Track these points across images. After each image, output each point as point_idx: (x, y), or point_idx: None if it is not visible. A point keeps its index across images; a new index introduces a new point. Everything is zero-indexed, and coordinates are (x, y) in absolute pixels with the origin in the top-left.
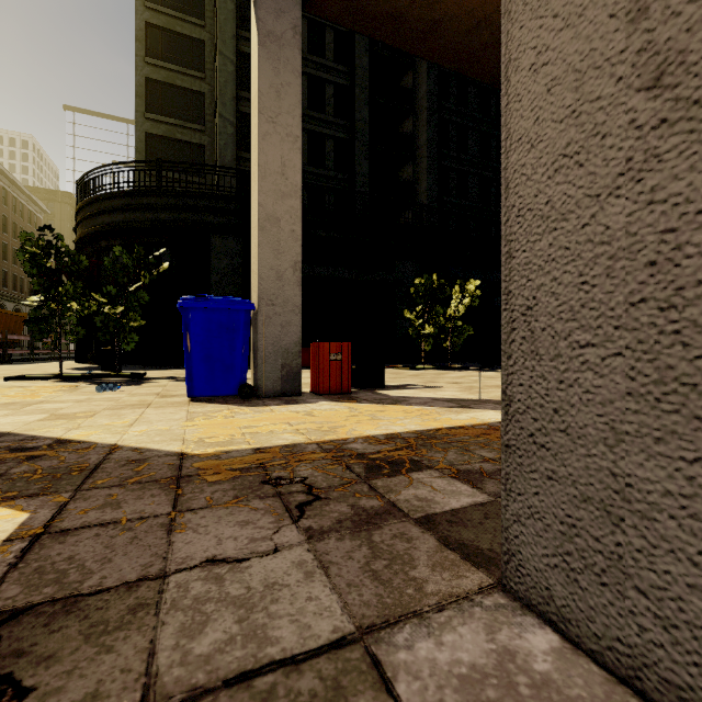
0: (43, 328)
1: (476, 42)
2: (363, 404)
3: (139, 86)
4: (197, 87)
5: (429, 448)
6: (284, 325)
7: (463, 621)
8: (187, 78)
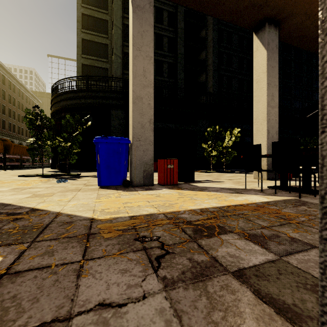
0: (35, 153)
1: (241, 6)
2: (185, 190)
3: (79, 42)
4: (104, 41)
5: (227, 218)
6: (145, 150)
7: None
8: (100, 38)
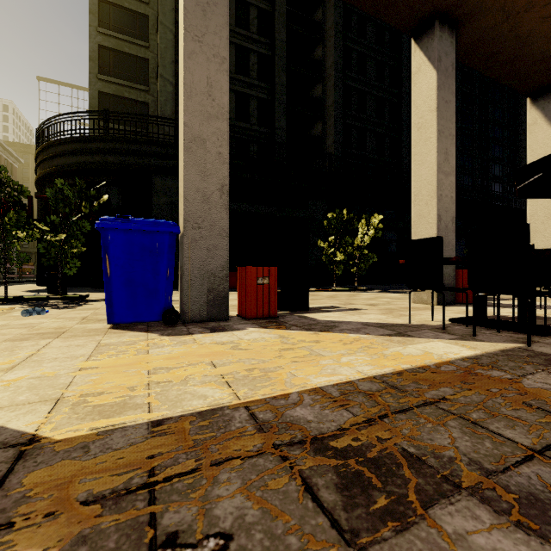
0: None
1: None
2: (294, 331)
3: (93, 51)
4: (143, 54)
5: (413, 417)
6: (211, 248)
7: None
8: (133, 46)
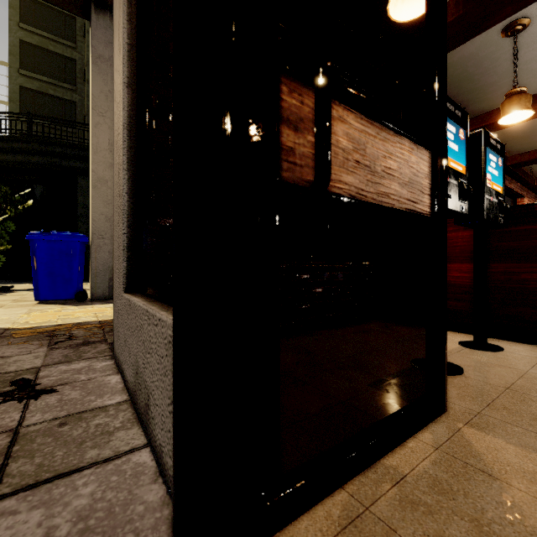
0: None
1: None
2: None
3: (13, 46)
4: (69, 54)
5: None
6: (112, 252)
7: (85, 362)
8: (59, 45)
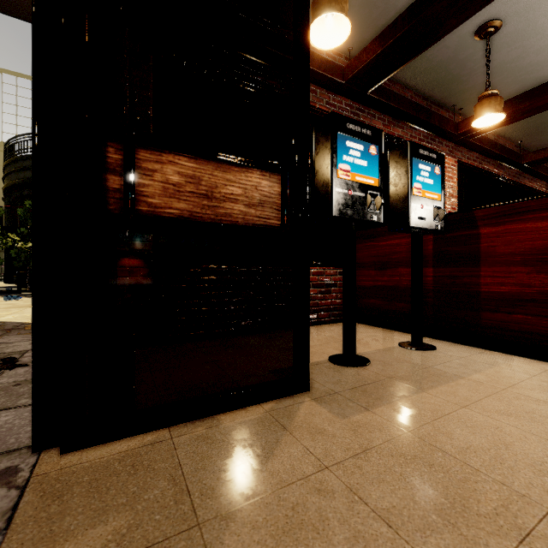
0: None
1: None
2: None
3: None
4: None
5: None
6: None
7: None
8: None
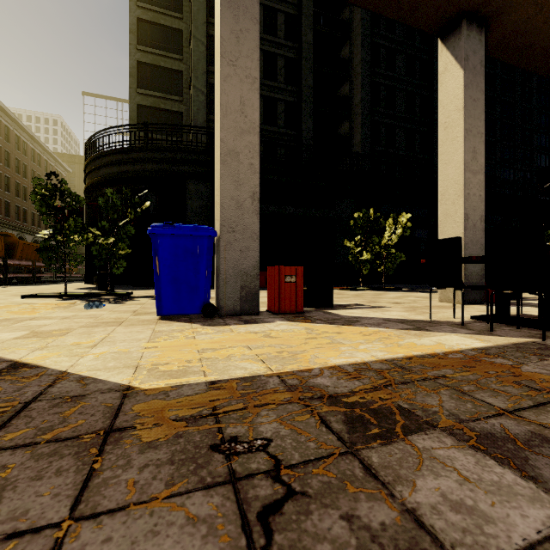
0: (51, 256)
1: None
2: (318, 324)
3: (132, 68)
4: (177, 66)
5: (412, 387)
6: (243, 250)
7: None
8: (168, 60)
